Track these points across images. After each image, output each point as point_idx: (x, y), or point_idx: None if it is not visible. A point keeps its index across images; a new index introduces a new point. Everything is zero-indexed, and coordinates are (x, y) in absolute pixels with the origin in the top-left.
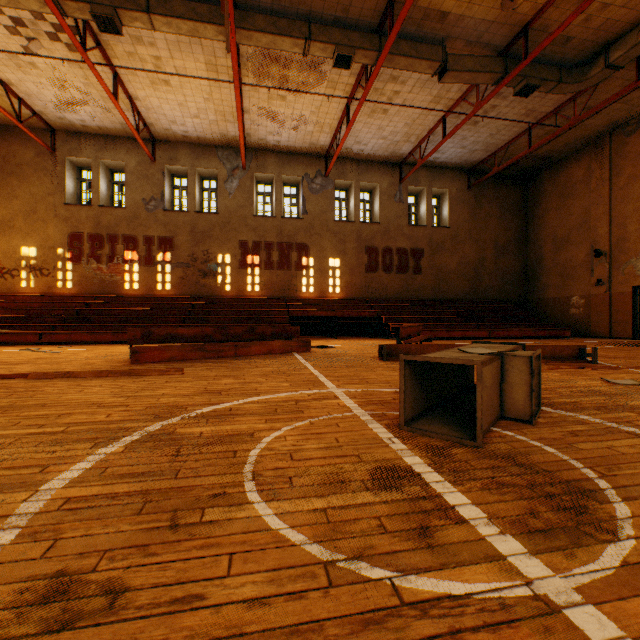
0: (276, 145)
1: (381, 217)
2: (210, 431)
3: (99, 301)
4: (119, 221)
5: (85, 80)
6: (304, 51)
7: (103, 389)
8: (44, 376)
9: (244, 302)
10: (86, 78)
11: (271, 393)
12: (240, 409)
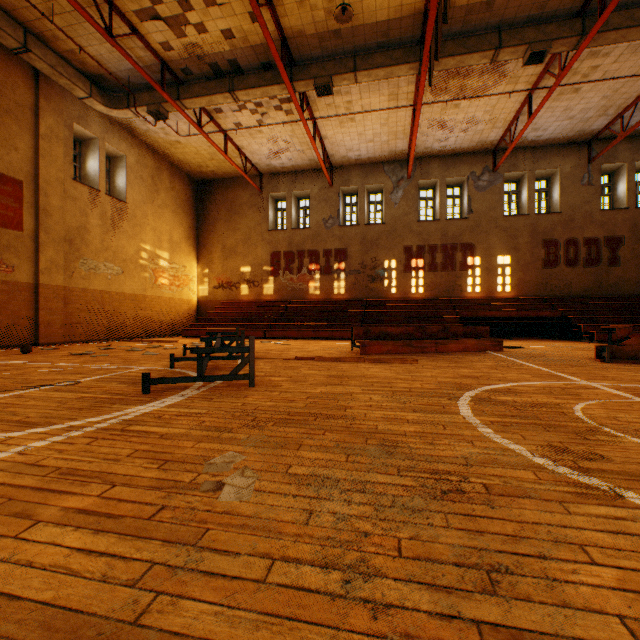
0: (440, 150)
1: (562, 205)
2: (518, 400)
3: (294, 305)
4: (305, 239)
5: (291, 133)
6: (491, 60)
7: (380, 370)
8: (323, 359)
9: (409, 303)
10: (292, 132)
11: (524, 381)
12: (517, 389)
